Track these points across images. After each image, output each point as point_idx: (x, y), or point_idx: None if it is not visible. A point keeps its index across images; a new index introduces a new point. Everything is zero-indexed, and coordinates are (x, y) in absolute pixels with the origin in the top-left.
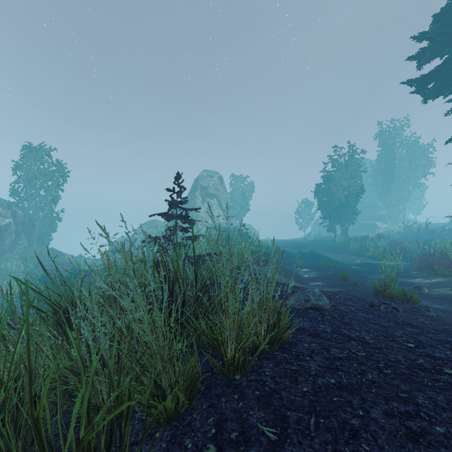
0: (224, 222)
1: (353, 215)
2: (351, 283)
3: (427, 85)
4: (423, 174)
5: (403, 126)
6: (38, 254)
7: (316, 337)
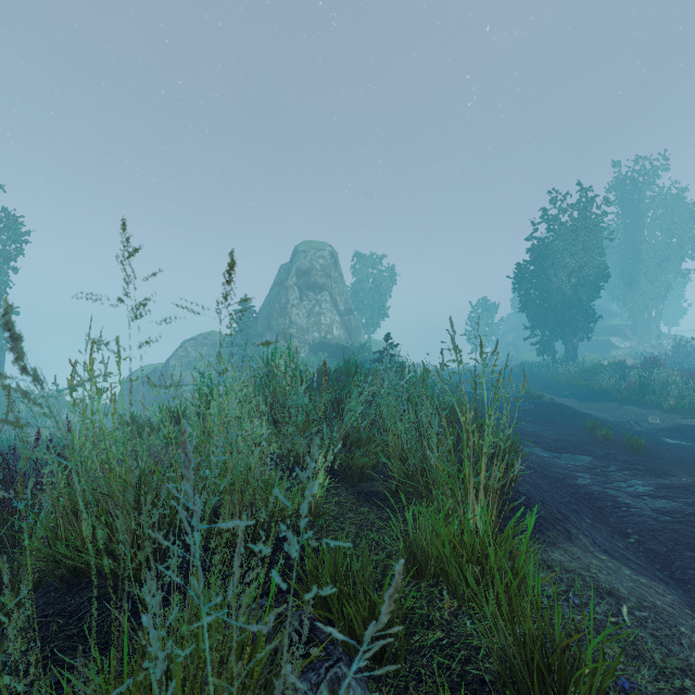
0: (341, 337)
1: (588, 322)
2: None
3: None
4: (692, 253)
5: (657, 170)
6: None
7: None
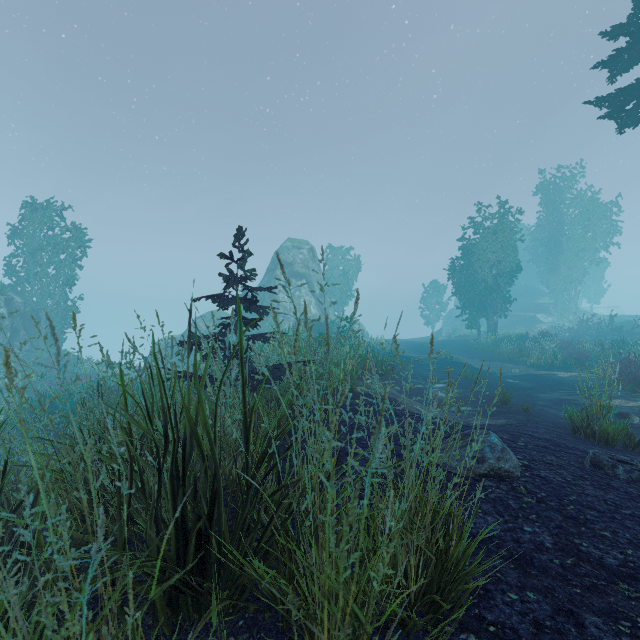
0: (317, 314)
1: (505, 303)
2: (517, 408)
3: (625, 106)
4: (604, 244)
5: (575, 176)
6: (45, 361)
7: (527, 568)
